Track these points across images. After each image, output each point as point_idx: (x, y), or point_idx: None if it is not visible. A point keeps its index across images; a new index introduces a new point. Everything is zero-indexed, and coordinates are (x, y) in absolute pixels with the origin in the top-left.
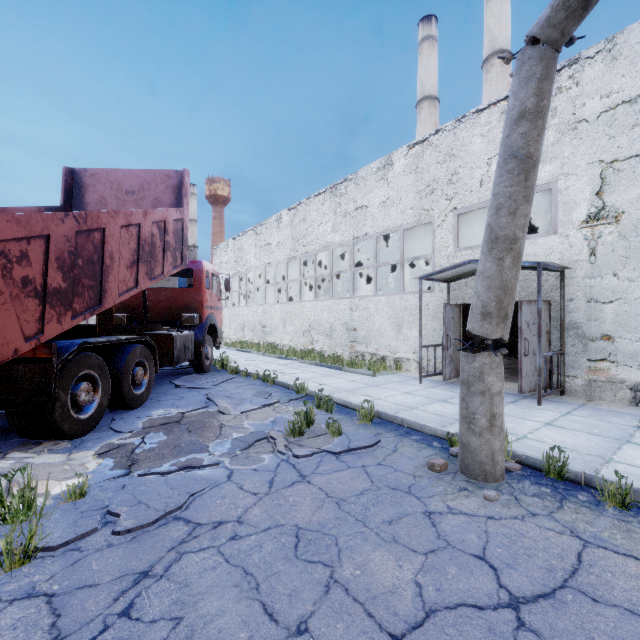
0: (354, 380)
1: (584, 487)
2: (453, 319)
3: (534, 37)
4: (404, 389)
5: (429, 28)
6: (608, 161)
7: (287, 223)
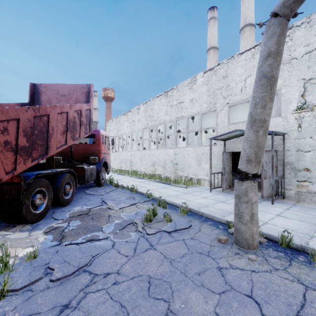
0: (177, 190)
1: (301, 252)
2: (227, 159)
3: (275, 13)
4: (202, 195)
5: (213, 13)
6: (307, 79)
7: (142, 110)
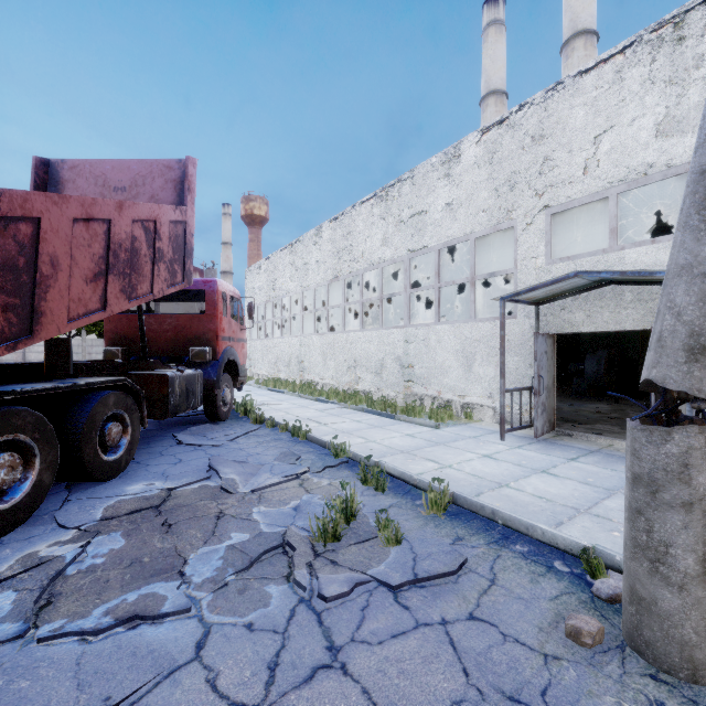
0: (412, 434)
1: None
2: (546, 354)
3: None
4: (482, 450)
5: (496, 11)
6: None
7: (328, 238)
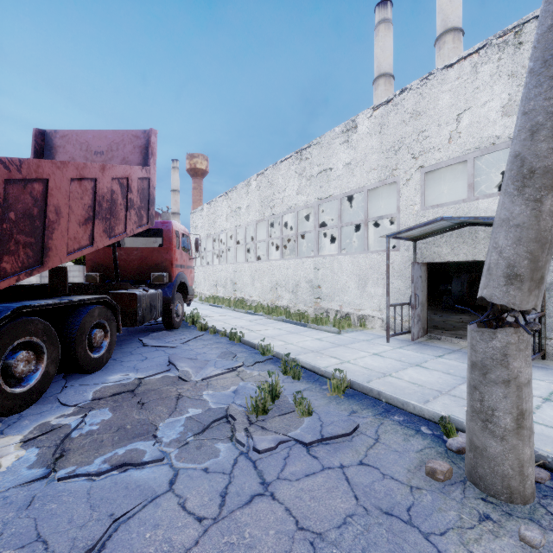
0: (320, 338)
1: None
2: (420, 278)
3: None
4: (372, 350)
5: (385, 12)
6: None
7: (255, 188)
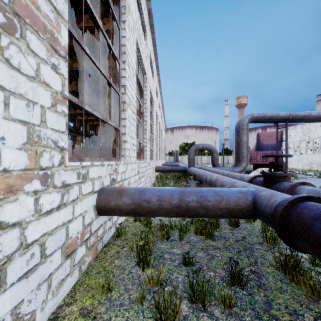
0: None
1: None
2: None
3: None
4: None
5: None
6: None
7: (299, 129)
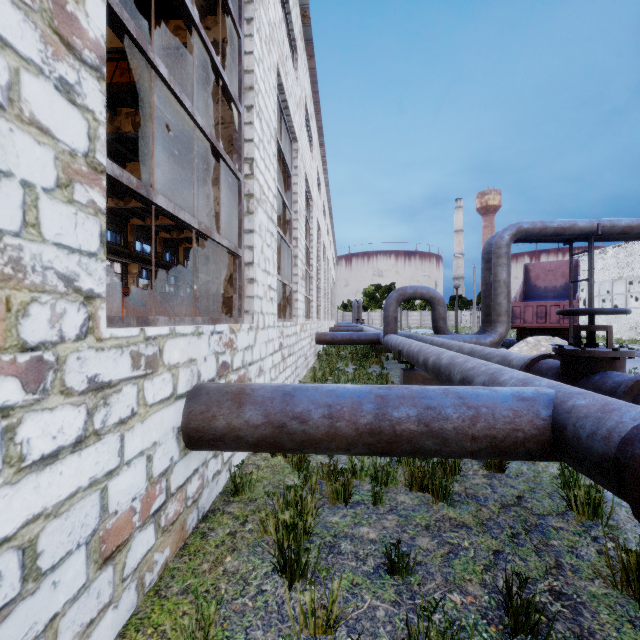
0: None
1: None
2: None
3: None
4: None
5: None
6: None
7: (612, 256)
